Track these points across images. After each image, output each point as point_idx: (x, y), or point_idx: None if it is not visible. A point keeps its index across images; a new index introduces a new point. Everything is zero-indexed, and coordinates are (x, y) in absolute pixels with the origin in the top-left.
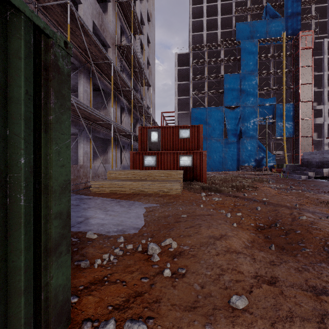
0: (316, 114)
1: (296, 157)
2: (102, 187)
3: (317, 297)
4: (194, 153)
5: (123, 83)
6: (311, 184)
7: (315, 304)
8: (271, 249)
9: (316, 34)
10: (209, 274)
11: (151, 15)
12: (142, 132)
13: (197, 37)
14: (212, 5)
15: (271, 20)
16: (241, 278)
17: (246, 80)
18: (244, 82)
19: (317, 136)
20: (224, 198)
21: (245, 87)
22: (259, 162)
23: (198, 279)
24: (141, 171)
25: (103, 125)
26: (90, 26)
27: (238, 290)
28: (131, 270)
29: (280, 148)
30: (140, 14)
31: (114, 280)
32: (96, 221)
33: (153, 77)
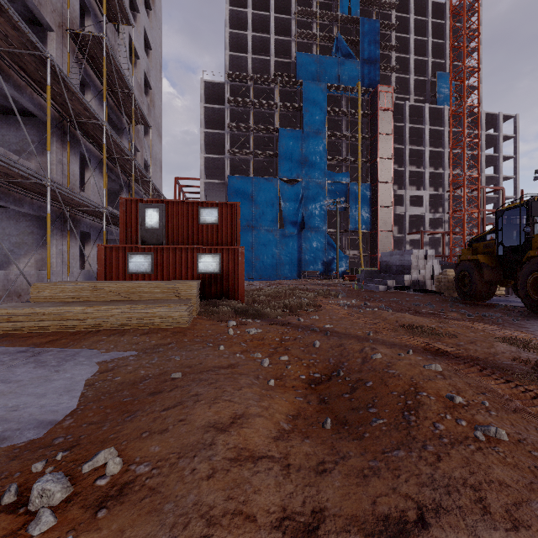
0: (397, 201)
1: (374, 258)
2: (6, 322)
3: None
4: (224, 250)
5: (83, 108)
6: (390, 298)
7: None
8: (325, 427)
9: (397, 94)
10: None
11: None
12: (127, 208)
13: (237, 60)
14: (261, 15)
15: (344, 61)
16: None
17: (311, 142)
18: (308, 144)
19: (398, 232)
20: (266, 329)
21: (310, 152)
22: (328, 265)
23: None
24: (111, 283)
25: (28, 186)
26: None
27: None
28: None
29: (355, 246)
30: None
31: None
32: None
33: (159, 112)
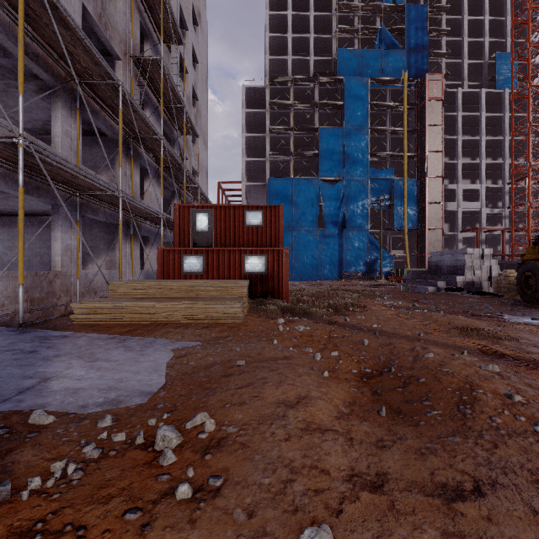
0: (448, 196)
1: (421, 258)
2: (94, 314)
3: (449, 507)
4: (269, 251)
5: (145, 125)
6: (441, 300)
7: (445, 522)
8: (380, 414)
9: (448, 81)
10: (267, 483)
11: (200, 16)
12: (180, 214)
13: (277, 63)
14: (301, 16)
15: (388, 52)
16: (325, 485)
17: (352, 139)
18: (350, 142)
19: (449, 229)
20: (314, 327)
21: (351, 150)
22: (371, 266)
23: (245, 498)
24: (173, 282)
25: (103, 198)
26: (76, 14)
27: (317, 512)
28: (109, 493)
29: (400, 246)
30: (179, 9)
31: (58, 528)
32: (64, 384)
33: (204, 121)
